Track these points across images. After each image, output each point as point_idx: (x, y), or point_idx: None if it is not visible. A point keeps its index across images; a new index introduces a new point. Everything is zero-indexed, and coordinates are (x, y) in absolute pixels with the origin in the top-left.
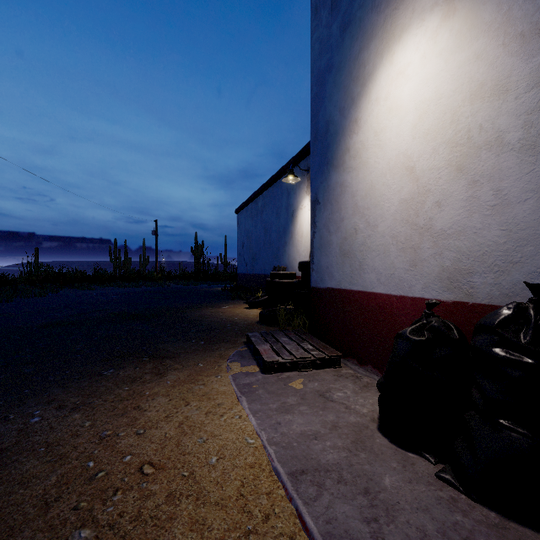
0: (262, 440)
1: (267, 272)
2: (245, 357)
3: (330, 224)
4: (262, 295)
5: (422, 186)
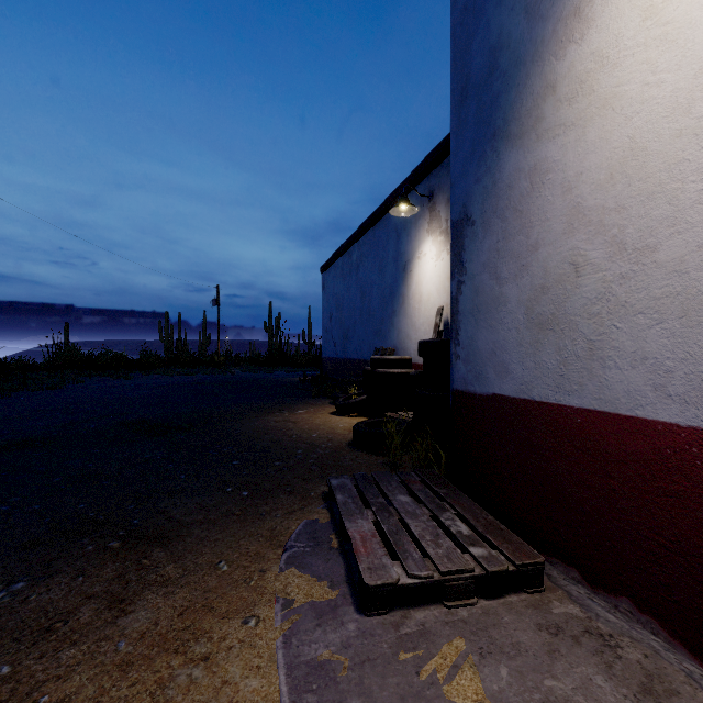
0: None
1: (366, 357)
2: (320, 543)
3: (500, 262)
4: (358, 393)
5: None
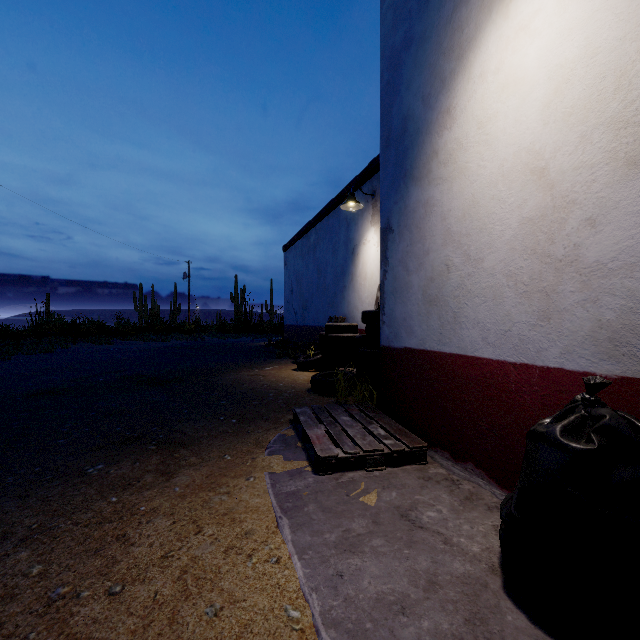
0: (313, 613)
1: (322, 324)
2: (290, 445)
3: (408, 260)
4: (315, 353)
5: (560, 195)
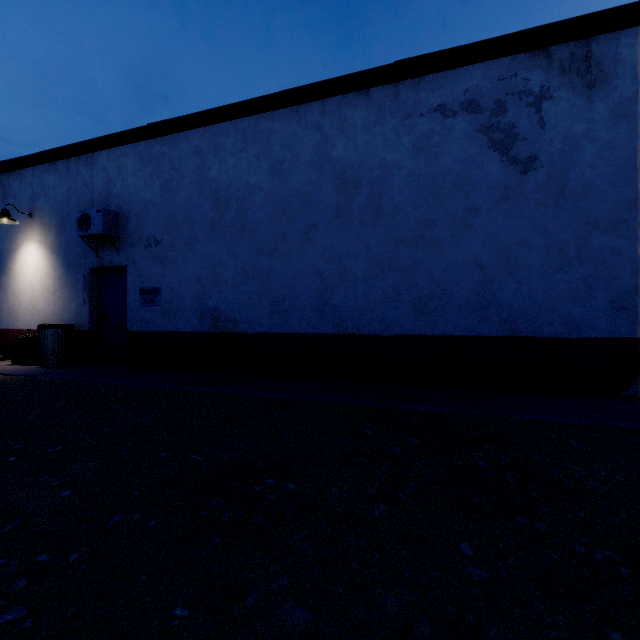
0: None
1: None
2: None
3: (3, 299)
4: None
5: (35, 294)
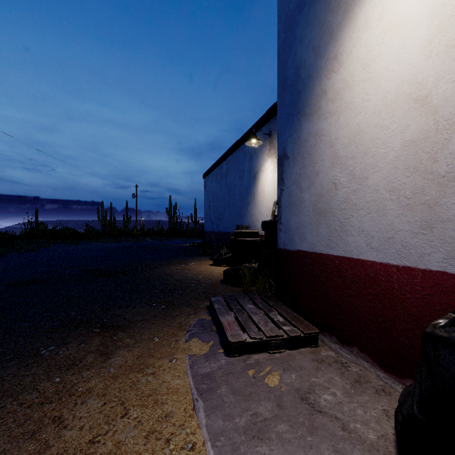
0: None
1: (231, 231)
2: (206, 328)
3: (301, 180)
4: (226, 252)
5: (443, 119)
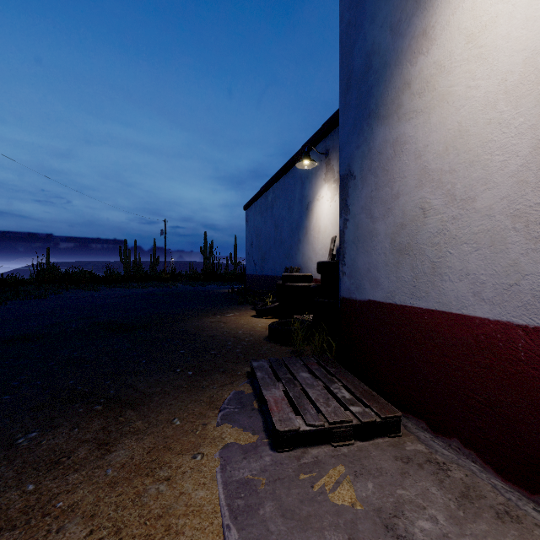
0: None
1: (278, 274)
2: (245, 406)
3: (373, 206)
4: (272, 301)
5: None
